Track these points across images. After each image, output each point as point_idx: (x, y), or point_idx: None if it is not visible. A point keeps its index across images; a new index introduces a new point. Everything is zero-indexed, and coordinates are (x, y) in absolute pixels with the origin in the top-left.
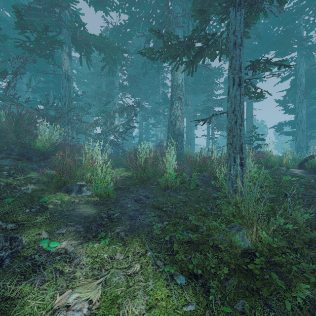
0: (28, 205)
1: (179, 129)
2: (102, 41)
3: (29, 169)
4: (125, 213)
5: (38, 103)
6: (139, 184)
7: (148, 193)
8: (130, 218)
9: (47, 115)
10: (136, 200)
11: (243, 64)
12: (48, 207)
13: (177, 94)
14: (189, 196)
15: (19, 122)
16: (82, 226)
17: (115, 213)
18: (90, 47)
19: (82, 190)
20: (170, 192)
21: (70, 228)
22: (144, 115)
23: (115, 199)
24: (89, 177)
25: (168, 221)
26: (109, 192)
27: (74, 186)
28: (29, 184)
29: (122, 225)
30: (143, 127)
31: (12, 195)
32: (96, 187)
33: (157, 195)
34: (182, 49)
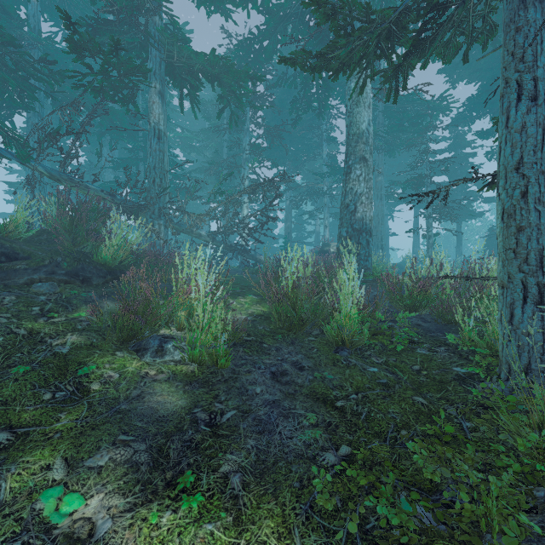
0: (53, 382)
1: (362, 220)
2: (216, 63)
3: (80, 300)
4: (249, 412)
5: (122, 185)
6: (284, 334)
7: (302, 356)
8: (257, 430)
9: (128, 203)
10: (274, 375)
11: (543, 47)
12: (90, 388)
13: (359, 150)
14: (395, 368)
15: (80, 216)
16: (148, 448)
17: (226, 409)
18: (197, 76)
19: (165, 350)
20: (349, 357)
21: (119, 452)
22: (294, 197)
23: (230, 370)
24: (183, 318)
25: (351, 444)
26: (218, 354)
27: (151, 341)
28: (70, 333)
29: (238, 452)
30: (293, 219)
31: (29, 358)
32: (192, 345)
33: (320, 362)
34: (377, 41)
